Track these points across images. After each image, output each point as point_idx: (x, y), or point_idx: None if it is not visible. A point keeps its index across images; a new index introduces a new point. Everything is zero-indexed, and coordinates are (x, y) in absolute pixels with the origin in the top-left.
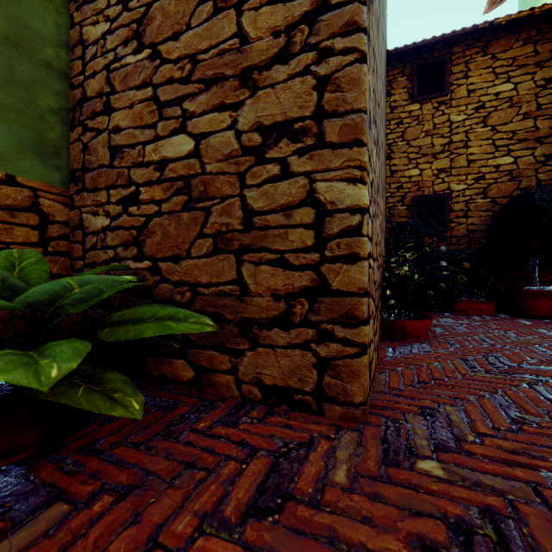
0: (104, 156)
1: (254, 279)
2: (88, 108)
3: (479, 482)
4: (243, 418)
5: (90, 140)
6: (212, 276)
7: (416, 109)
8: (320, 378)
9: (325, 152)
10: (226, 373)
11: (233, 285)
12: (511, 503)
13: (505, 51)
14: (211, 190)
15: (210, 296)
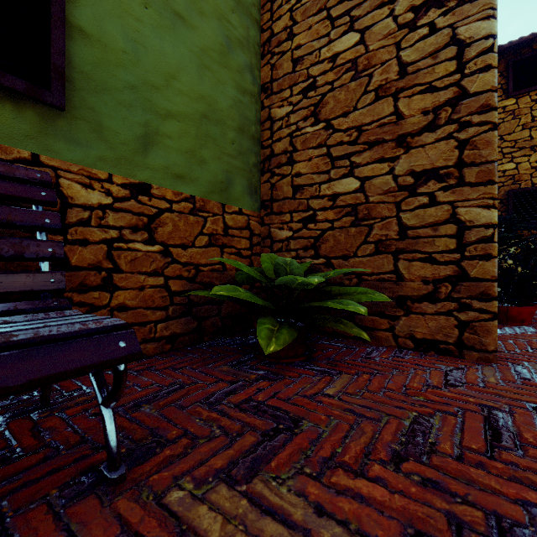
0: (288, 192)
1: (407, 271)
2: (275, 161)
3: None
4: (407, 356)
5: (277, 181)
6: (374, 268)
7: (511, 103)
8: (460, 334)
9: (465, 188)
10: (385, 331)
11: (390, 274)
12: None
13: None
14: (373, 213)
15: (373, 281)
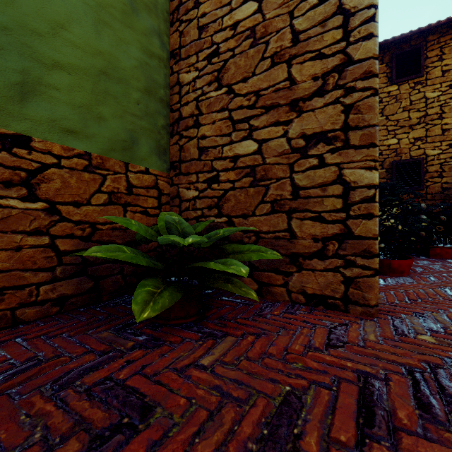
0: (194, 153)
1: (299, 229)
2: (183, 124)
3: None
4: (298, 311)
5: (185, 143)
6: (270, 227)
7: (394, 89)
8: (346, 289)
9: (350, 151)
10: (280, 286)
11: (285, 232)
12: None
13: None
14: (269, 174)
15: (269, 239)
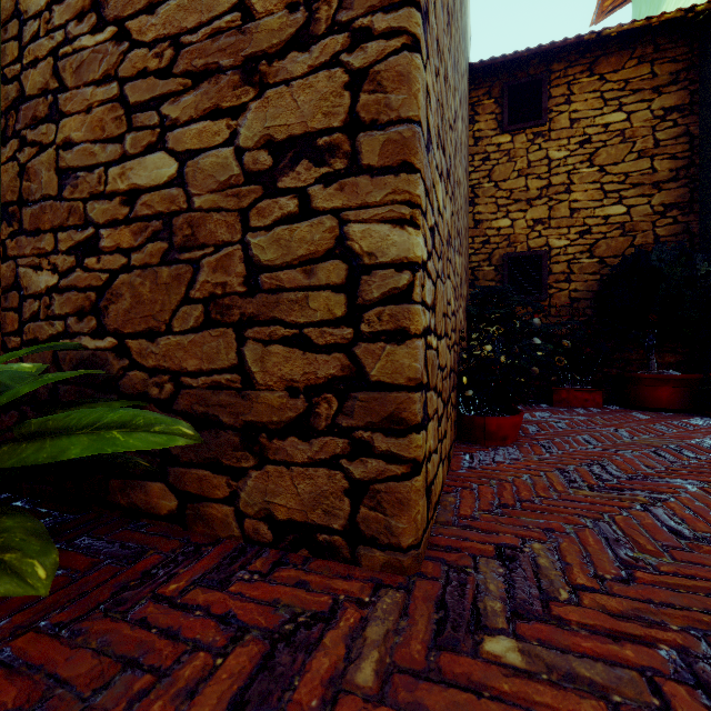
0: (50, 183)
1: (261, 365)
2: (27, 111)
3: (573, 673)
4: (239, 573)
5: (31, 159)
6: (203, 360)
7: (506, 141)
8: (354, 509)
9: (361, 180)
10: (222, 503)
11: (232, 373)
12: (616, 710)
13: (616, 71)
14: (201, 234)
15: (200, 389)
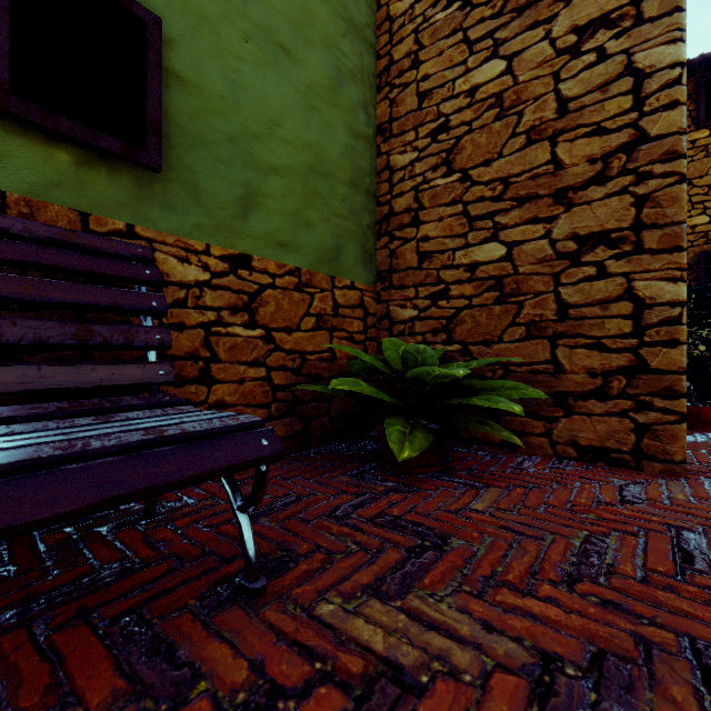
0: (412, 260)
1: (568, 360)
2: (395, 221)
3: None
4: (569, 467)
5: (398, 247)
6: (525, 357)
7: (702, 136)
8: (638, 440)
9: (643, 256)
10: (539, 436)
11: (546, 364)
12: None
13: None
14: (524, 287)
15: (523, 373)
